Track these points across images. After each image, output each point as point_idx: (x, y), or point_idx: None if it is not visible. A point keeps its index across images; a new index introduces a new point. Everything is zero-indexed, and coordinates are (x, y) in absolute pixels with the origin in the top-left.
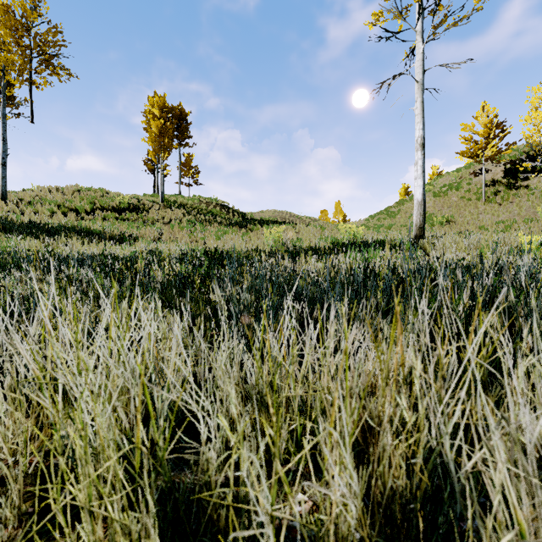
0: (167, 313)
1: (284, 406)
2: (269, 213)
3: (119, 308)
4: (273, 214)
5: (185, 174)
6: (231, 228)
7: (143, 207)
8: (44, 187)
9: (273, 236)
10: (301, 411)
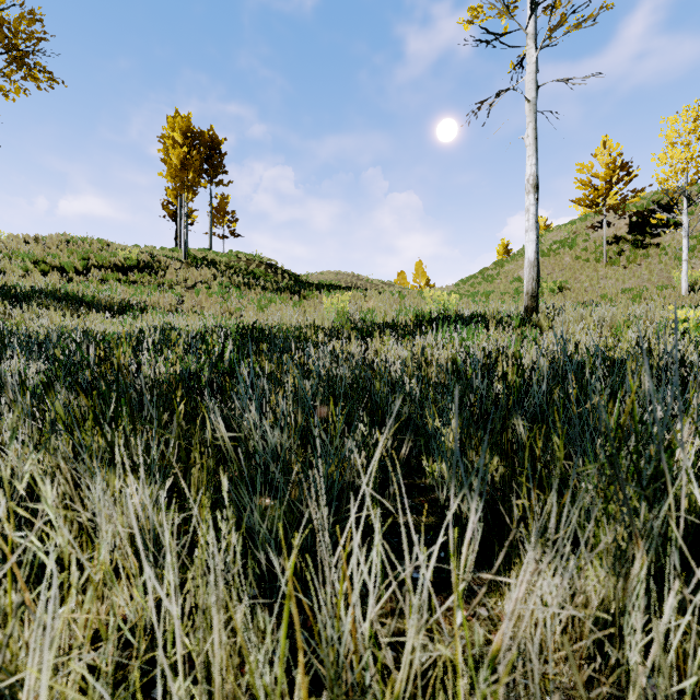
0: (112, 479)
1: None
2: (331, 276)
3: (49, 448)
4: (335, 277)
5: (217, 221)
6: (279, 294)
7: (158, 266)
8: (17, 236)
9: (336, 307)
10: None
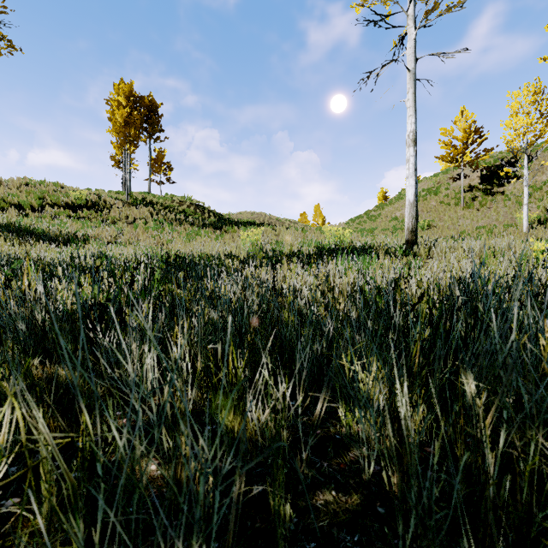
0: None
1: None
2: (248, 215)
3: None
4: (251, 216)
5: (156, 170)
6: (204, 229)
7: (104, 205)
8: None
9: (251, 239)
10: None
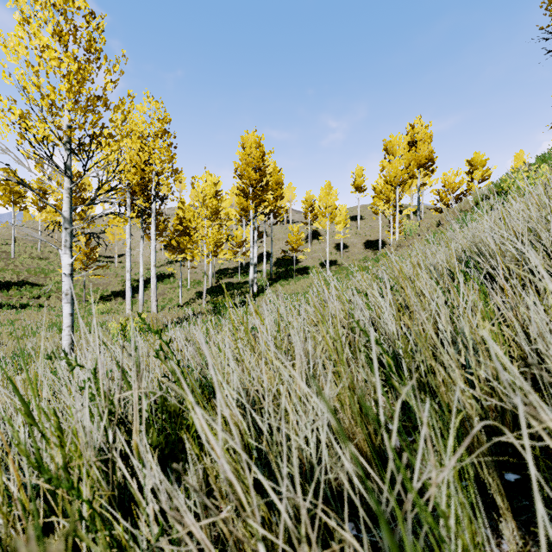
0: None
1: None
2: None
3: None
4: None
5: None
6: None
7: None
8: None
9: None
10: None
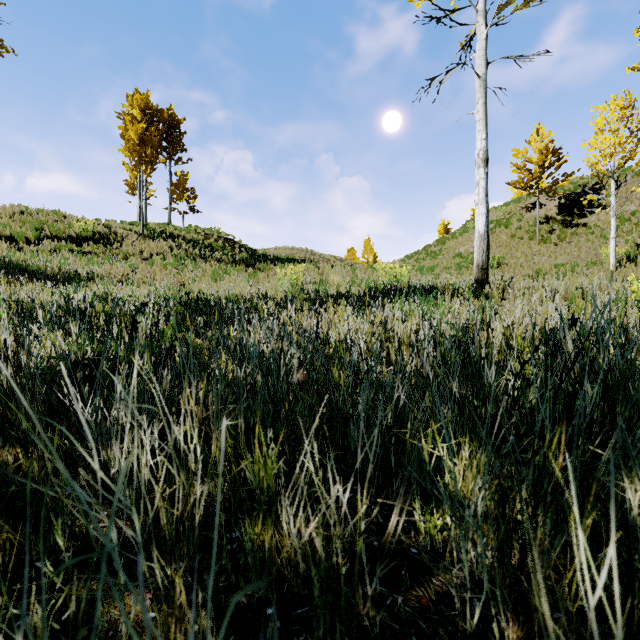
0: None
1: None
2: (286, 251)
3: None
4: (290, 252)
5: (177, 197)
6: (234, 266)
7: (115, 238)
8: None
9: (289, 278)
10: None
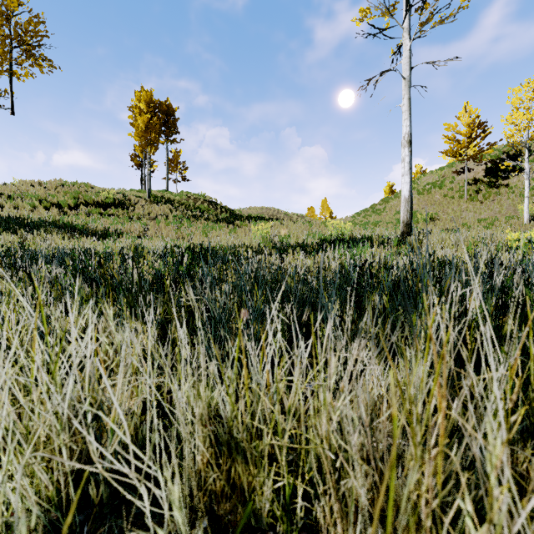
0: (129, 321)
1: (269, 445)
2: (257, 210)
3: (81, 312)
4: (260, 211)
5: (172, 169)
6: (218, 224)
7: (129, 203)
8: (26, 181)
9: (261, 232)
10: (290, 443)
